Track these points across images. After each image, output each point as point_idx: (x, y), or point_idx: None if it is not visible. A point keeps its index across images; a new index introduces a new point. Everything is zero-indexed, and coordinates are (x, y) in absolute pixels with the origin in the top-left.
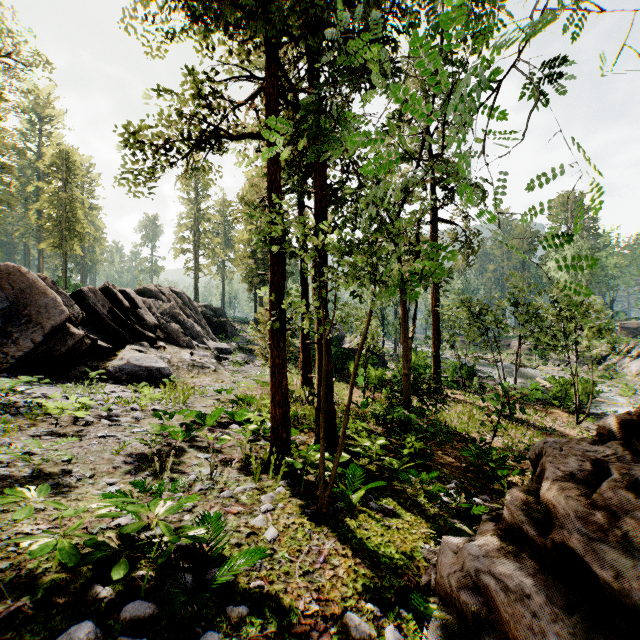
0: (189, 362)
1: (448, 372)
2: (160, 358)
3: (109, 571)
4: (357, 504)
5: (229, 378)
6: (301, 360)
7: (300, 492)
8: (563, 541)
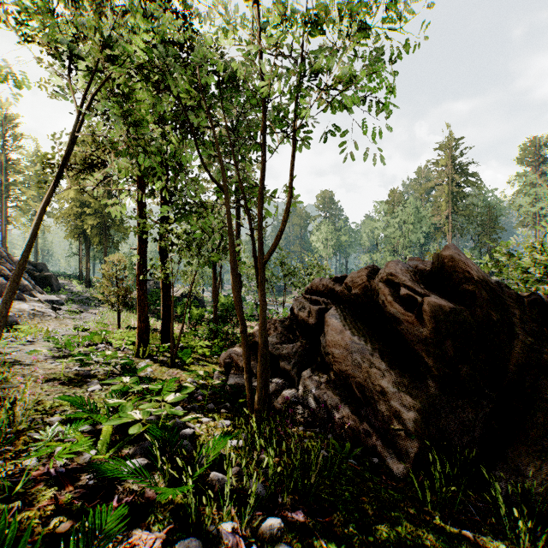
0: (30, 311)
1: (248, 310)
2: None
3: (87, 377)
4: (188, 364)
5: (71, 323)
6: None
7: (158, 362)
8: (255, 340)
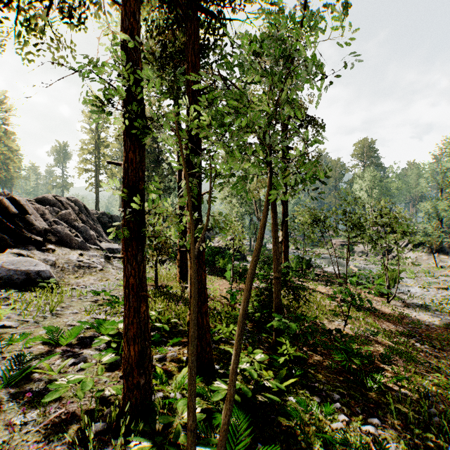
0: (75, 263)
1: (293, 264)
2: (44, 260)
3: None
4: None
5: (114, 276)
6: (178, 259)
7: None
8: None
